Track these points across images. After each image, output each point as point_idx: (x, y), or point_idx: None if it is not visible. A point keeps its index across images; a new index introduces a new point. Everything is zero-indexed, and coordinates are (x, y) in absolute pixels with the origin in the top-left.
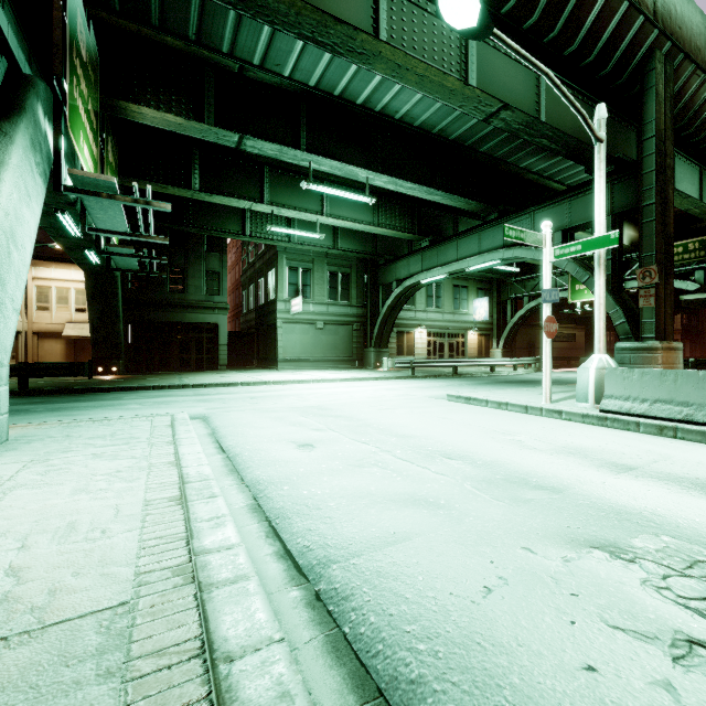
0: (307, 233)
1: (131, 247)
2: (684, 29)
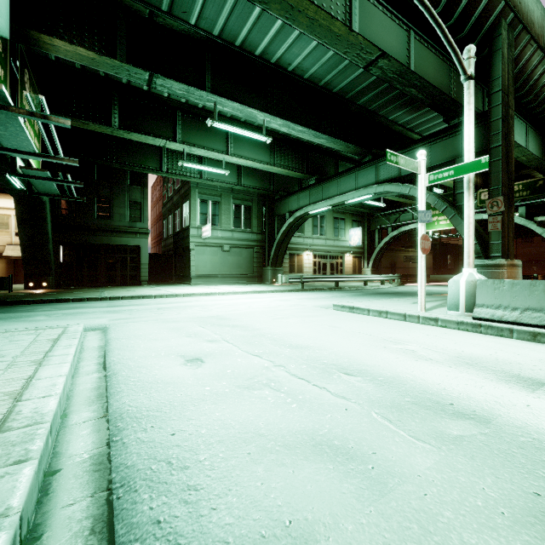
0: (214, 169)
1: (46, 170)
2: (523, 4)
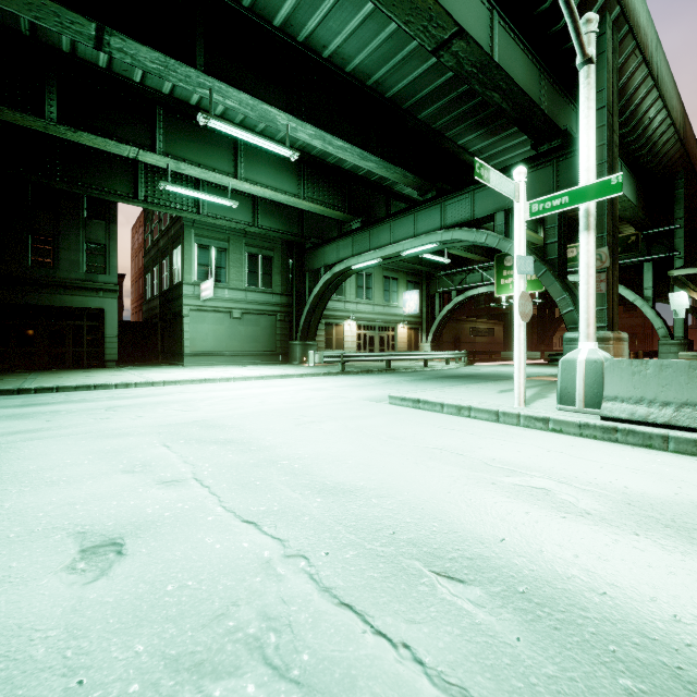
0: (215, 197)
1: None
2: None
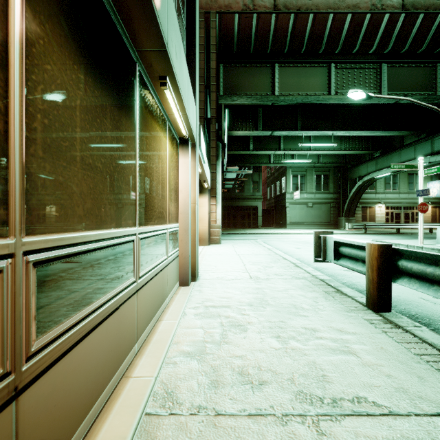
0: (302, 160)
1: (233, 181)
2: None
